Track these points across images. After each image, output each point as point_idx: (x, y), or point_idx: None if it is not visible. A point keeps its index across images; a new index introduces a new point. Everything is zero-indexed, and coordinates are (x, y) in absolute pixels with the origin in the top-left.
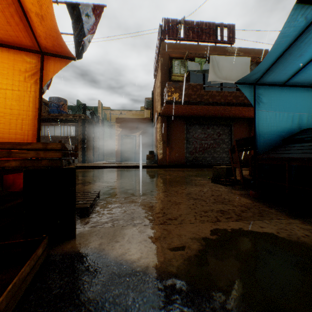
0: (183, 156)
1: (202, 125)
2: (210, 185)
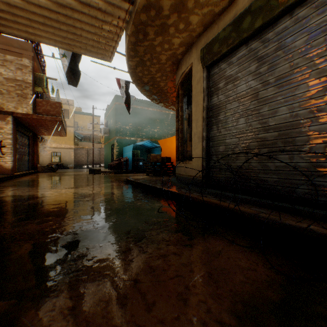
0: (17, 164)
1: (21, 132)
2: (120, 174)
